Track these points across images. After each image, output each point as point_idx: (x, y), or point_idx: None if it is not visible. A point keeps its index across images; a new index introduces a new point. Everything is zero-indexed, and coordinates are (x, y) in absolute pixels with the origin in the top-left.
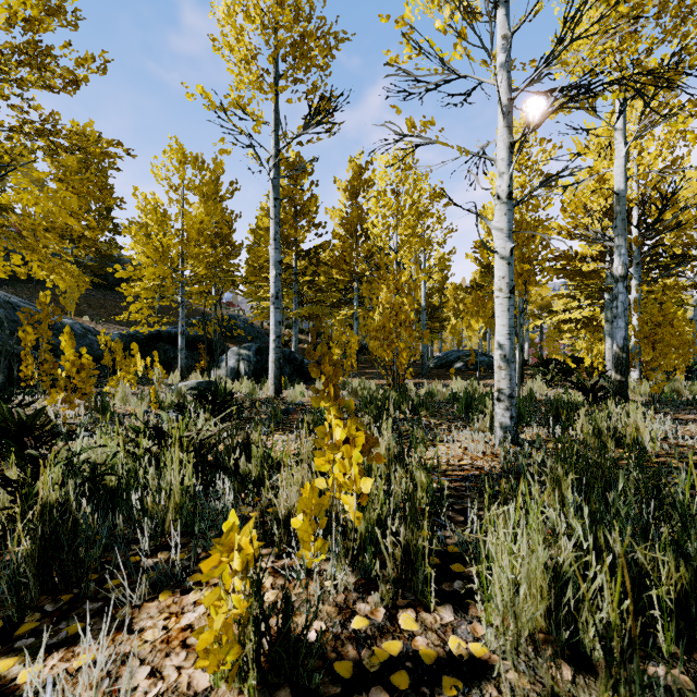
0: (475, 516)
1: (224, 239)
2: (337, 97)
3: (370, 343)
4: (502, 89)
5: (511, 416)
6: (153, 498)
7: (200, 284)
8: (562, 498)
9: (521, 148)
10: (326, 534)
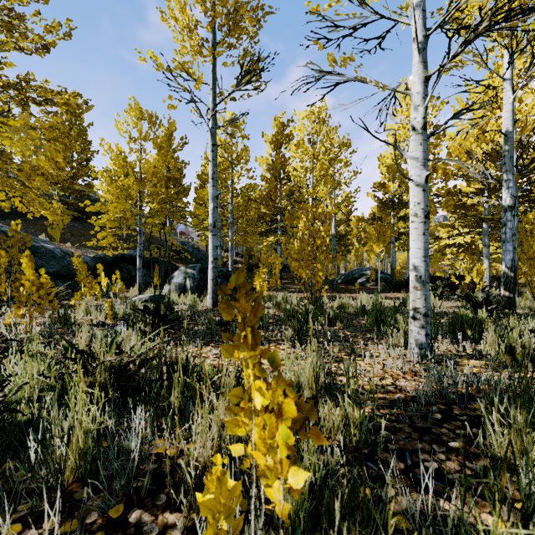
0: (431, 484)
1: (176, 182)
2: (263, 59)
3: (292, 264)
4: (417, 27)
5: (426, 334)
6: (42, 450)
7: (155, 217)
8: (524, 449)
9: (438, 79)
10: (247, 489)
